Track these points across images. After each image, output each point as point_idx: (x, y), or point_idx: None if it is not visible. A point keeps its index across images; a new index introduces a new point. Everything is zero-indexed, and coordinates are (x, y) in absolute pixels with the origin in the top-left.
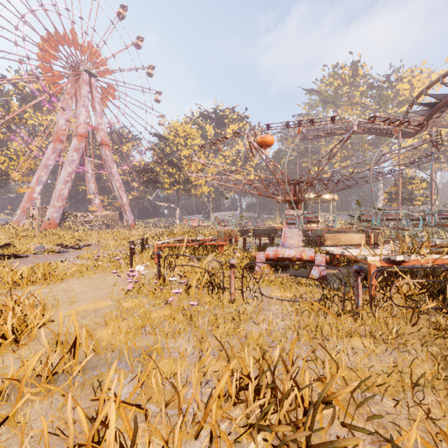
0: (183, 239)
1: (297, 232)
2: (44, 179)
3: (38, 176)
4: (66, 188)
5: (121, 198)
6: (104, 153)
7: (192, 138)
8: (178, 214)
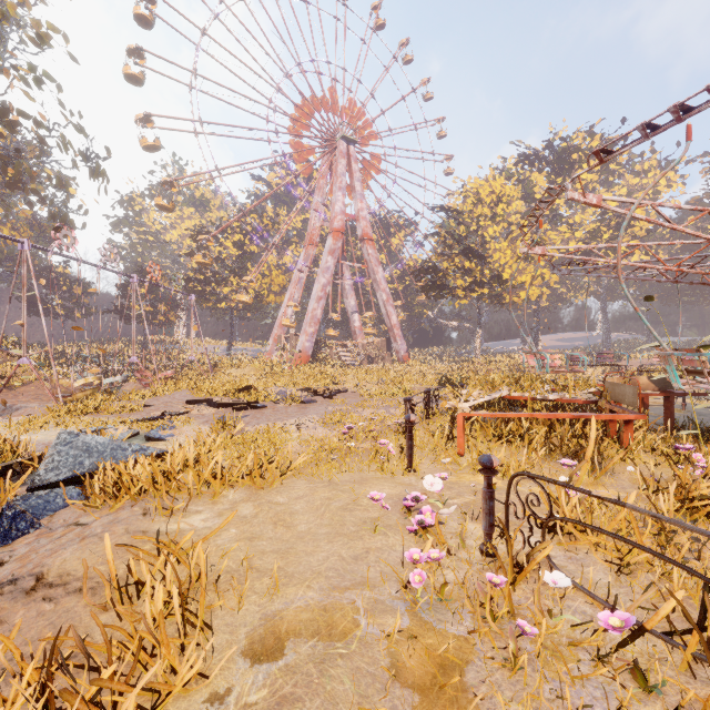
0: (510, 396)
1: None
2: (296, 297)
3: (290, 293)
4: (319, 307)
5: (389, 317)
6: (366, 252)
7: (505, 203)
8: (478, 340)
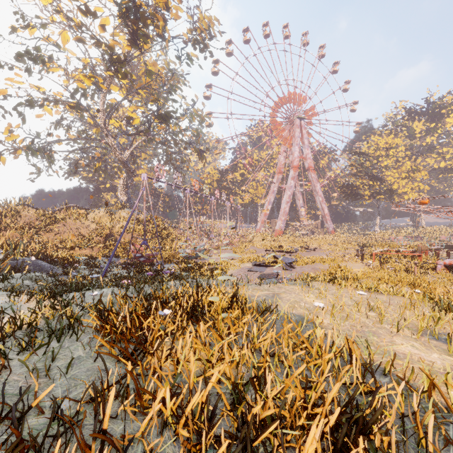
0: (389, 250)
1: None
2: (272, 201)
3: (269, 199)
4: (287, 207)
5: (323, 210)
6: (310, 176)
7: (394, 147)
8: (378, 222)
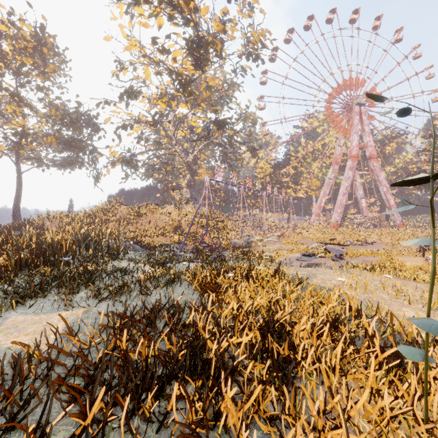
0: None
1: None
2: (327, 193)
3: (324, 191)
4: (344, 199)
5: (388, 201)
6: (372, 165)
7: None
8: None
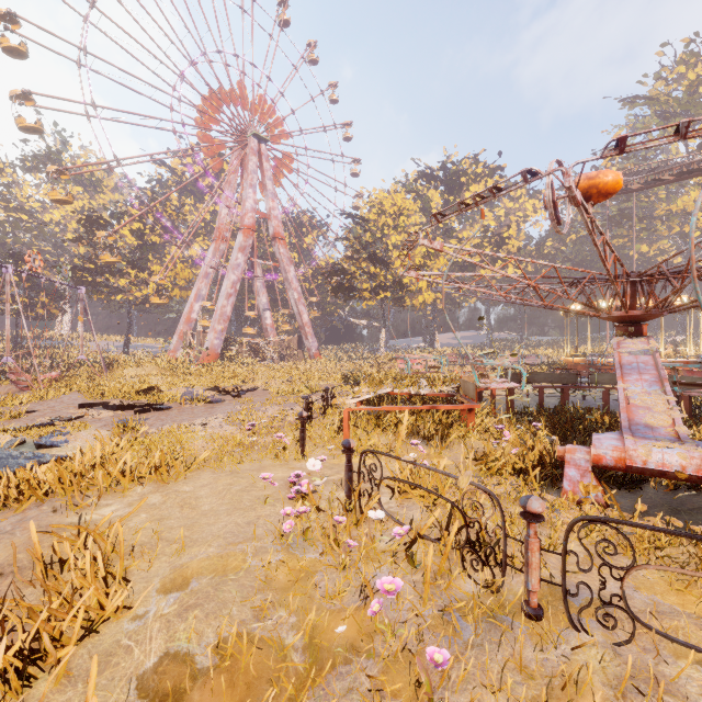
0: (393, 392)
1: (660, 394)
2: (204, 293)
3: (197, 289)
4: (229, 304)
5: (300, 315)
6: (278, 251)
7: (405, 215)
8: (383, 338)
